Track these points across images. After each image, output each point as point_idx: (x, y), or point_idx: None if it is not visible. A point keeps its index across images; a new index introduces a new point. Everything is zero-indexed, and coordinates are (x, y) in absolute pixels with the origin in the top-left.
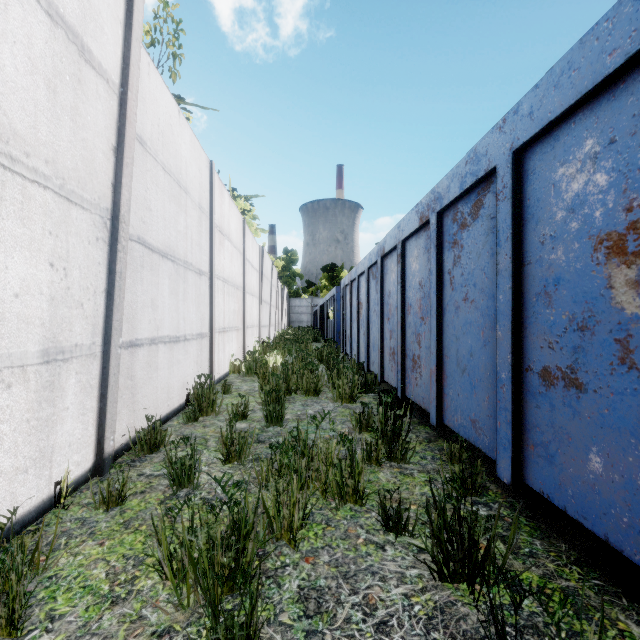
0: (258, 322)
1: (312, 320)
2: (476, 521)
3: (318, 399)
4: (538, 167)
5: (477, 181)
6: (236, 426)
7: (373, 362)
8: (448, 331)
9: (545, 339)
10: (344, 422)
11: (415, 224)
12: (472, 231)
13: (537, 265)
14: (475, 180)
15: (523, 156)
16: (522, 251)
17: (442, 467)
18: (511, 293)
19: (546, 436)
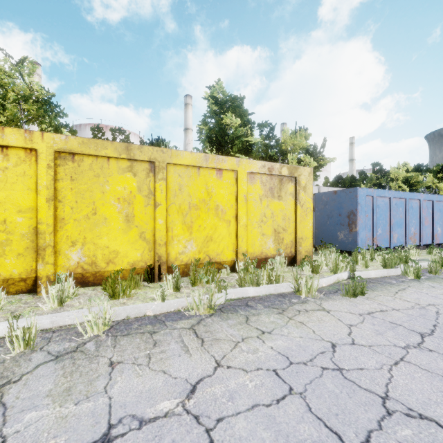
0: None
1: None
2: None
3: None
4: None
5: None
6: None
7: None
8: None
9: None
10: None
11: None
12: None
13: None
14: None
15: None
16: None
17: None
18: None
19: None
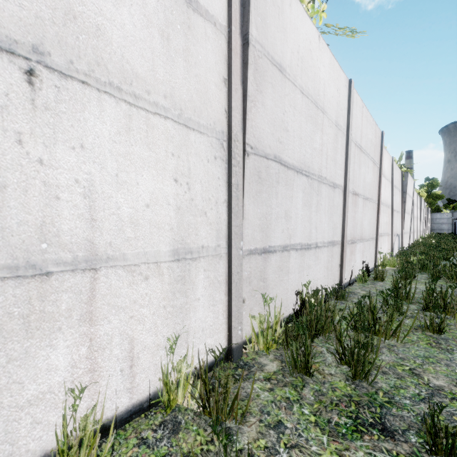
0: (419, 229)
1: (453, 228)
2: None
3: None
4: None
5: None
6: None
7: None
8: None
9: None
10: None
11: None
12: None
13: None
14: None
15: None
16: None
17: None
18: None
19: None
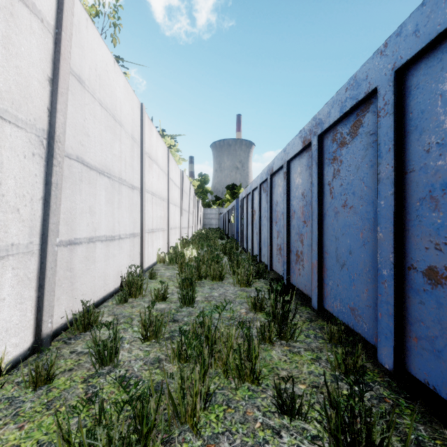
0: (179, 225)
1: (219, 223)
2: (370, 416)
3: (222, 283)
4: (422, 81)
5: (357, 103)
6: (157, 307)
7: (264, 255)
8: (328, 232)
9: (431, 240)
10: (242, 303)
11: (299, 147)
12: (351, 147)
13: (421, 172)
14: (355, 103)
15: (405, 74)
16: (404, 160)
17: (327, 349)
18: (393, 198)
19: (432, 331)
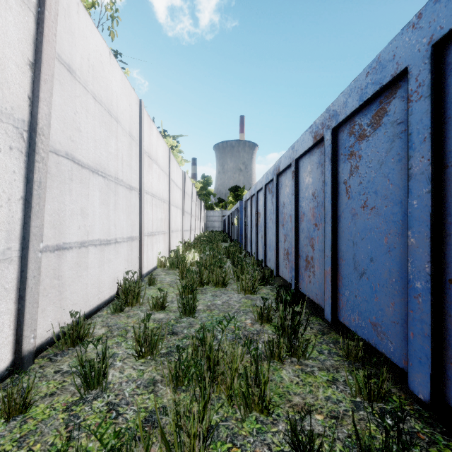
0: (181, 227)
1: (222, 226)
2: None
3: (225, 290)
4: None
5: (381, 89)
6: (155, 316)
7: (269, 259)
8: (344, 236)
9: None
10: (247, 313)
11: (309, 143)
12: (372, 140)
13: None
14: (378, 88)
15: (445, 48)
16: (443, 152)
17: (346, 372)
18: (430, 197)
19: None
